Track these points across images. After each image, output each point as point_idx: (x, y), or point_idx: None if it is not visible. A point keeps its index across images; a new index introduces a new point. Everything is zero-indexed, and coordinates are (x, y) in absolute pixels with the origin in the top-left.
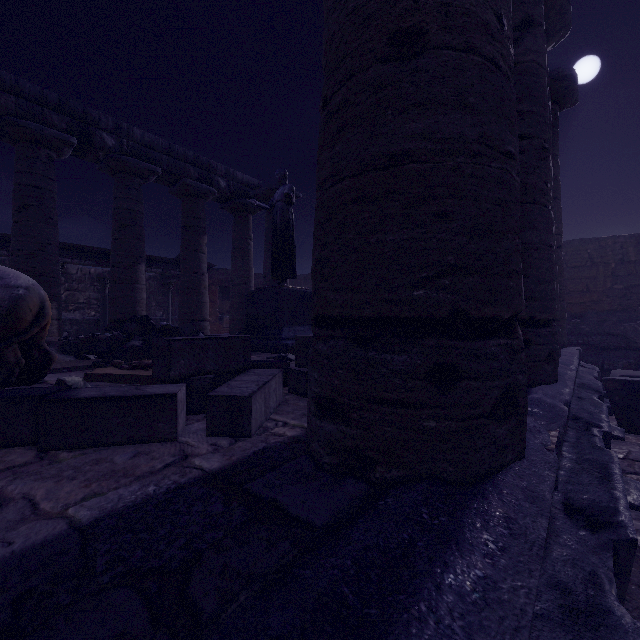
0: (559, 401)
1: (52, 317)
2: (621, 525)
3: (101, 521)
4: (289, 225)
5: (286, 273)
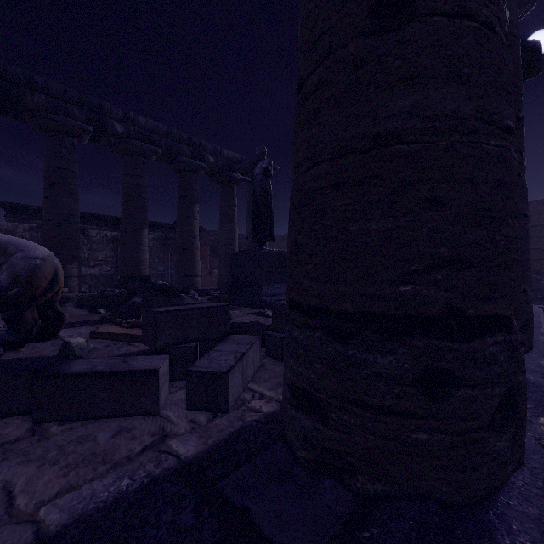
0: (540, 376)
1: (74, 275)
2: None
3: (67, 531)
4: (267, 195)
5: (265, 237)
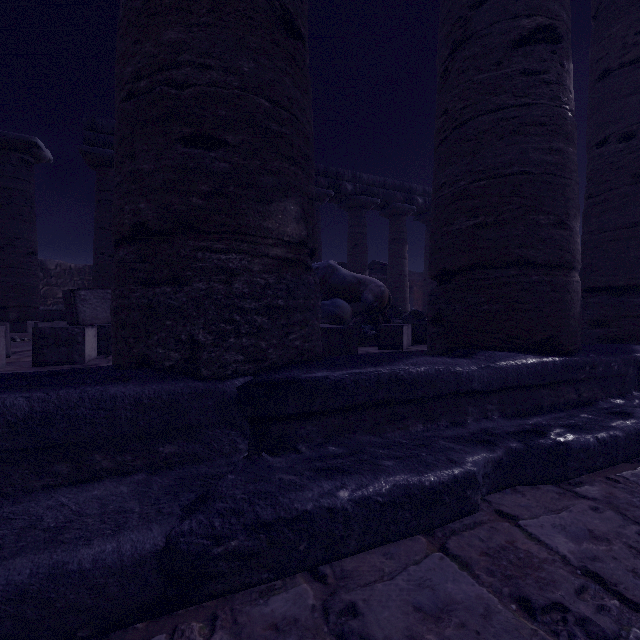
0: None
1: None
2: None
3: None
4: None
5: None
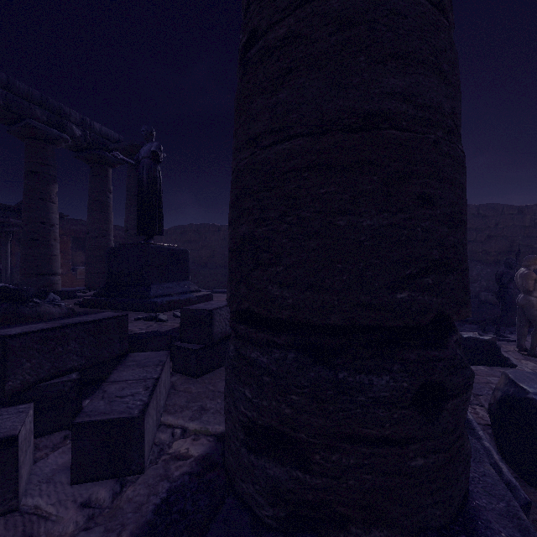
0: None
1: None
2: (511, 485)
3: None
4: (156, 183)
5: (153, 230)
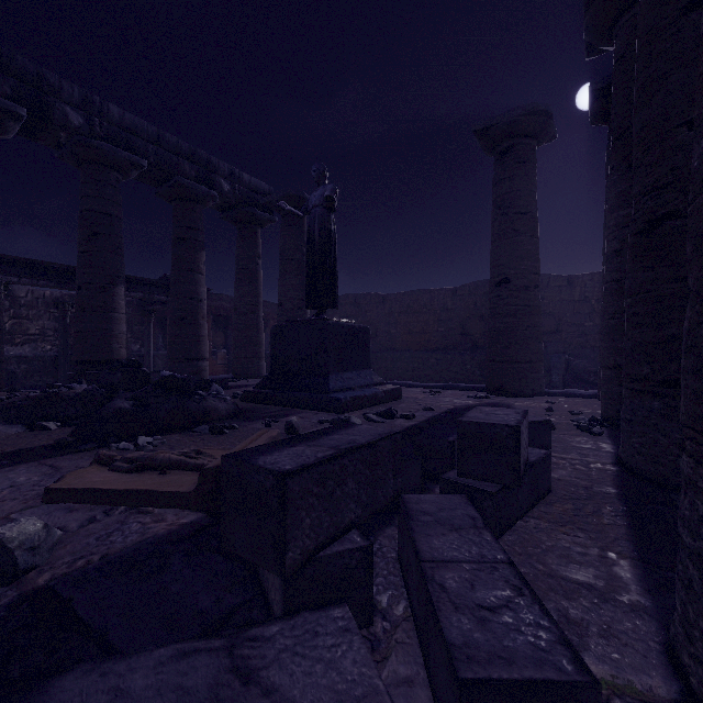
0: None
1: None
2: None
3: None
4: (331, 238)
5: (327, 301)
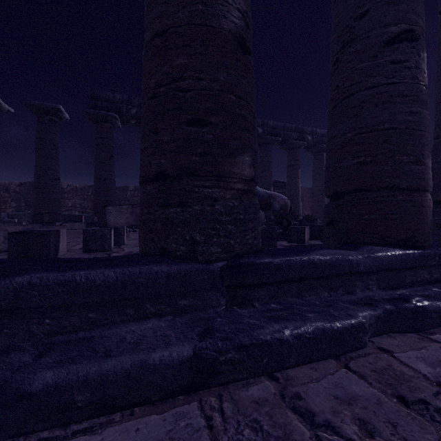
0: None
1: None
2: None
3: None
4: None
5: None
